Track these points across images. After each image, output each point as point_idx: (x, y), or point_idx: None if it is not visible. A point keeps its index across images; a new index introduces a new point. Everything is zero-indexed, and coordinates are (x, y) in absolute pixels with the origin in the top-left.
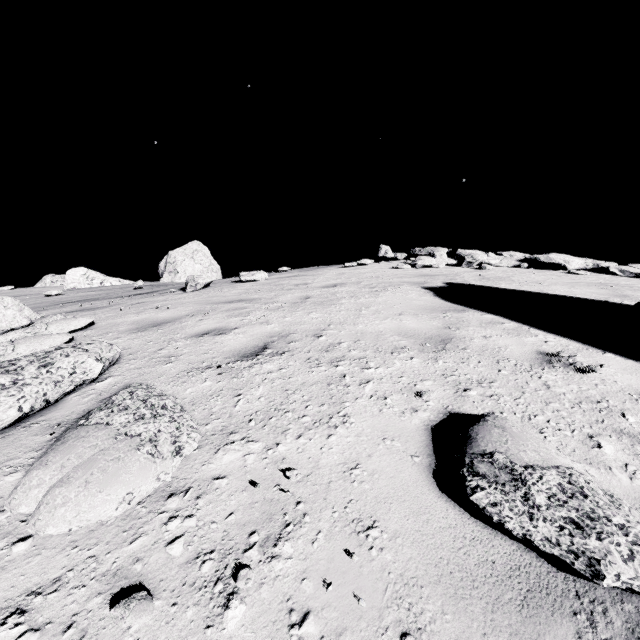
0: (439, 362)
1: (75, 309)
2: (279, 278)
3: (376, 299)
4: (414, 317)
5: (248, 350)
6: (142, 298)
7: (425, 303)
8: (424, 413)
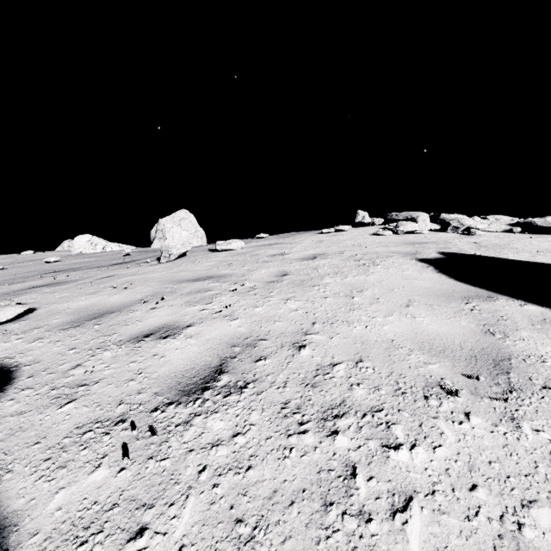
0: (524, 430)
1: (47, 282)
2: (255, 246)
3: (367, 277)
4: (429, 310)
5: (194, 375)
6: (116, 269)
7: (432, 284)
8: None
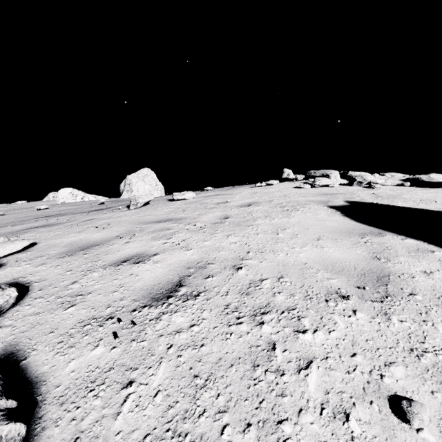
0: (393, 320)
1: (41, 224)
2: (204, 197)
3: (289, 219)
4: (334, 243)
5: (160, 288)
6: (95, 214)
7: (338, 224)
8: None
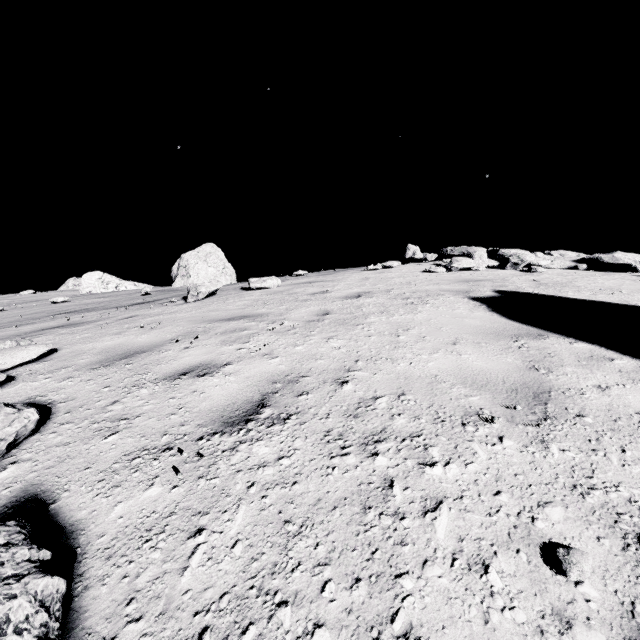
0: (552, 450)
1: (60, 324)
2: (294, 284)
3: (414, 316)
4: (476, 348)
5: (236, 409)
6: (138, 309)
7: (482, 323)
8: (590, 636)
